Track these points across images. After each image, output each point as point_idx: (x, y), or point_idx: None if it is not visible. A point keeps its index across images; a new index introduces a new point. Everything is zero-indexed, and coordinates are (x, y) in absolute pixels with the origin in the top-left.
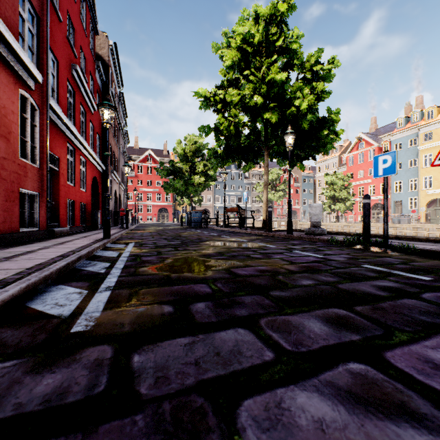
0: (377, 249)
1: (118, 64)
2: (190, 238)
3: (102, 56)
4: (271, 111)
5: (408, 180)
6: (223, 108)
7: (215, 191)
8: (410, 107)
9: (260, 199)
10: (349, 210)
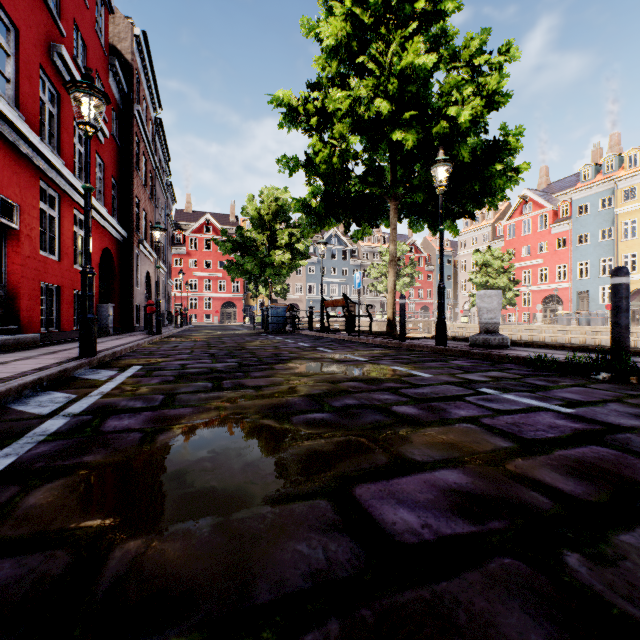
0: None
1: (151, 69)
2: (258, 355)
3: (123, 53)
4: (405, 127)
5: (599, 260)
6: (319, 125)
7: (307, 277)
8: (600, 151)
9: (376, 289)
10: (511, 305)
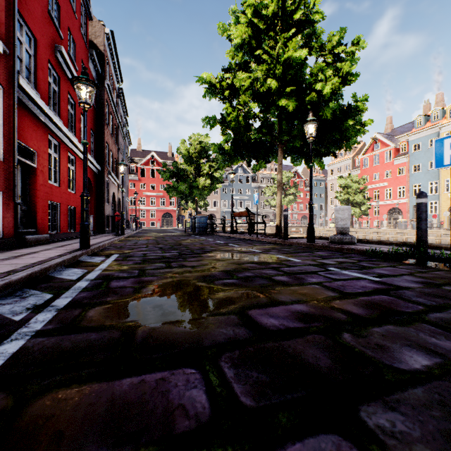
0: (442, 265)
1: (116, 55)
2: (190, 248)
3: (98, 45)
4: (287, 97)
5: (428, 183)
6: (230, 95)
7: (222, 195)
8: (429, 105)
9: (269, 204)
10: (365, 215)
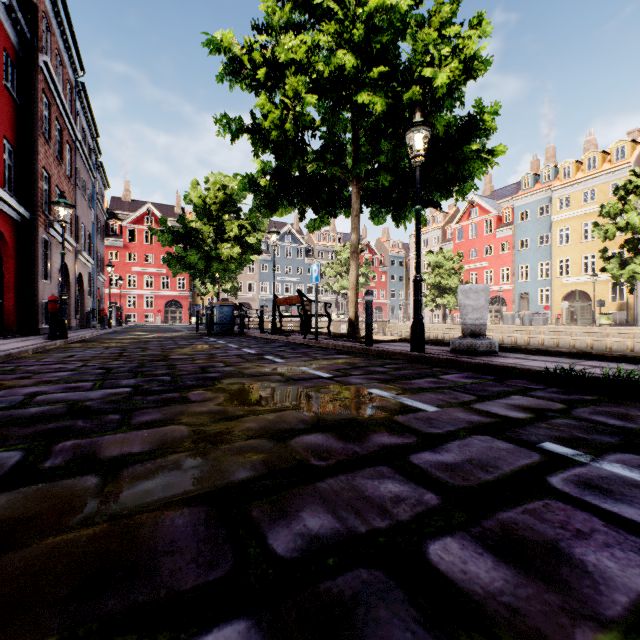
0: None
1: (67, 18)
2: (178, 369)
3: None
4: (372, 88)
5: (538, 264)
6: (269, 81)
7: (261, 275)
8: (537, 162)
9: (331, 288)
10: None
